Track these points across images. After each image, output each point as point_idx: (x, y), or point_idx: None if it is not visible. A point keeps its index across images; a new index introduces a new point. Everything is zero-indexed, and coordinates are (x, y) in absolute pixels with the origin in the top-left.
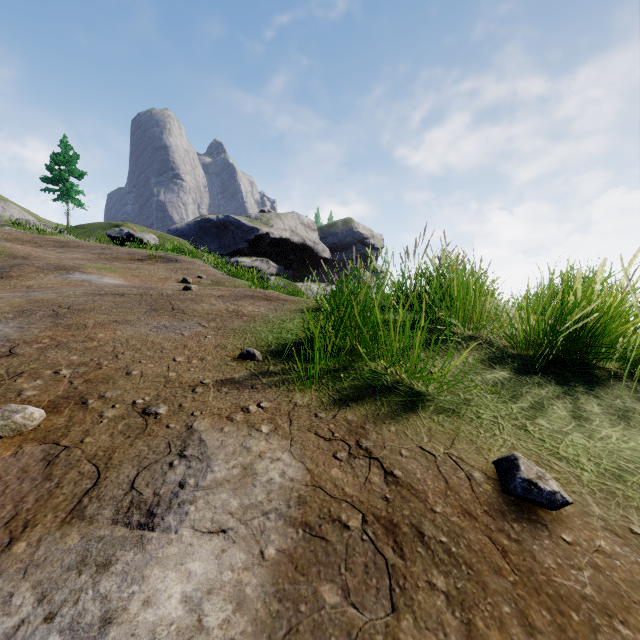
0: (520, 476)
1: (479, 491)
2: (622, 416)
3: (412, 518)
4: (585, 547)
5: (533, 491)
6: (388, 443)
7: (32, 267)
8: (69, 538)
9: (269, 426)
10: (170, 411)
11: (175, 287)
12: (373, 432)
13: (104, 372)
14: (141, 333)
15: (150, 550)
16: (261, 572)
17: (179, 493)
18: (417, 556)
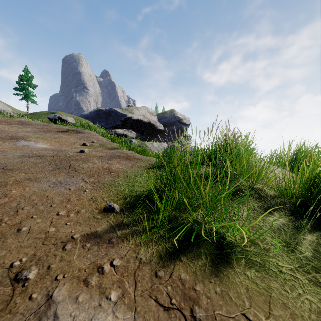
0: None
1: None
2: None
3: None
4: None
5: None
6: (217, 311)
7: None
8: None
9: (117, 292)
10: (38, 275)
11: (76, 150)
12: (203, 295)
13: (0, 229)
14: (42, 188)
15: None
16: None
17: None
18: None
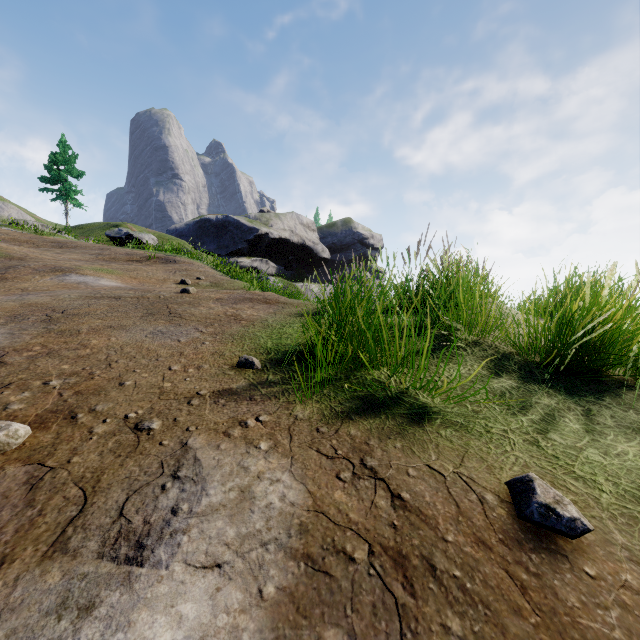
0: (536, 500)
1: (493, 516)
2: (637, 429)
3: (422, 548)
4: (610, 582)
5: (551, 517)
6: (394, 461)
7: (28, 269)
8: (49, 576)
9: (268, 442)
10: (164, 426)
11: (173, 289)
12: (378, 449)
13: (96, 383)
14: (136, 339)
15: (138, 589)
16: (259, 615)
17: (171, 521)
18: (429, 594)
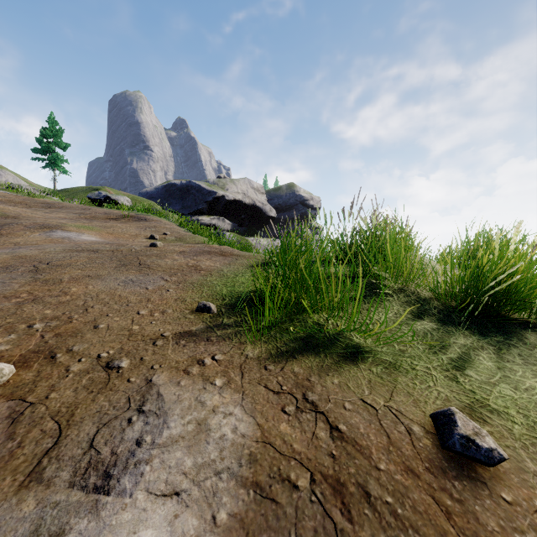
0: (458, 432)
1: (419, 446)
2: None
3: (358, 476)
4: (525, 507)
5: (471, 448)
6: (332, 396)
7: (20, 226)
8: (25, 504)
9: (222, 379)
10: (132, 364)
11: (143, 243)
12: (318, 384)
13: (74, 326)
14: (110, 287)
15: (104, 516)
16: None
17: (136, 451)
18: (365, 519)
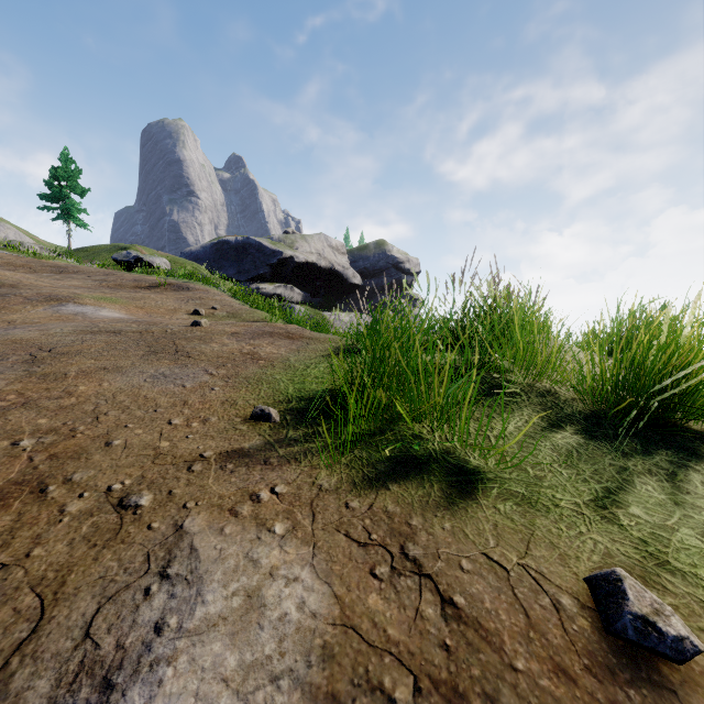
0: (630, 610)
1: (573, 630)
2: None
3: (485, 682)
4: None
5: (651, 635)
6: (443, 549)
7: (19, 298)
8: None
9: (285, 524)
10: (155, 502)
11: (183, 322)
12: (422, 531)
13: (77, 442)
14: (133, 385)
15: None
16: None
17: (153, 643)
18: None
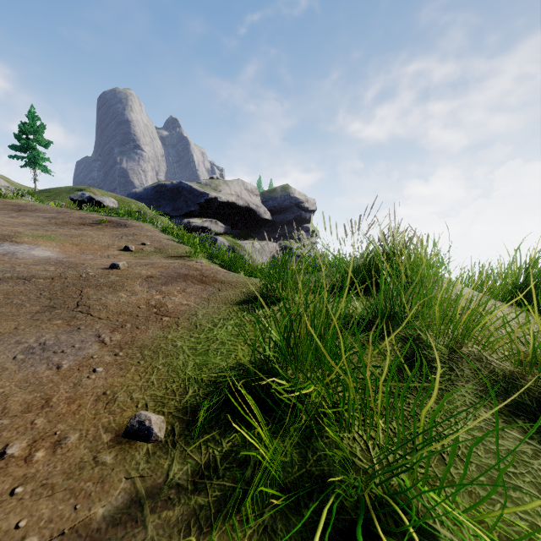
0: None
1: None
2: None
3: None
4: None
5: None
6: None
7: None
8: None
9: None
10: None
11: (105, 262)
12: None
13: None
14: None
15: None
16: None
17: None
18: None
